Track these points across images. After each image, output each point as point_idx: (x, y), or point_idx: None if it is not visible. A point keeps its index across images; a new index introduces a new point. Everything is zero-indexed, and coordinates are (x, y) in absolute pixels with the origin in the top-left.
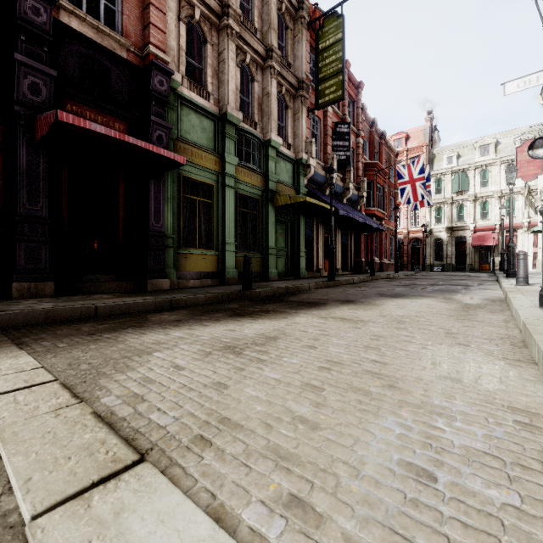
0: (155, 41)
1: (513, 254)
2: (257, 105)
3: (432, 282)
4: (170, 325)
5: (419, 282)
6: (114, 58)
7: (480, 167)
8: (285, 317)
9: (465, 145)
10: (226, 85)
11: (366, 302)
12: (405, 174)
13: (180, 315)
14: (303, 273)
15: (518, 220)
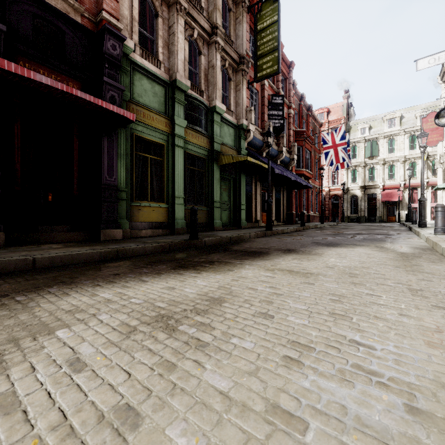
0: (108, 9)
1: (424, 208)
2: (204, 76)
3: (356, 232)
4: (105, 281)
5: (345, 231)
6: (68, 21)
7: (388, 137)
8: (230, 270)
9: (375, 118)
10: (175, 55)
11: (306, 251)
12: (329, 140)
13: (121, 267)
14: (243, 224)
15: (419, 180)
